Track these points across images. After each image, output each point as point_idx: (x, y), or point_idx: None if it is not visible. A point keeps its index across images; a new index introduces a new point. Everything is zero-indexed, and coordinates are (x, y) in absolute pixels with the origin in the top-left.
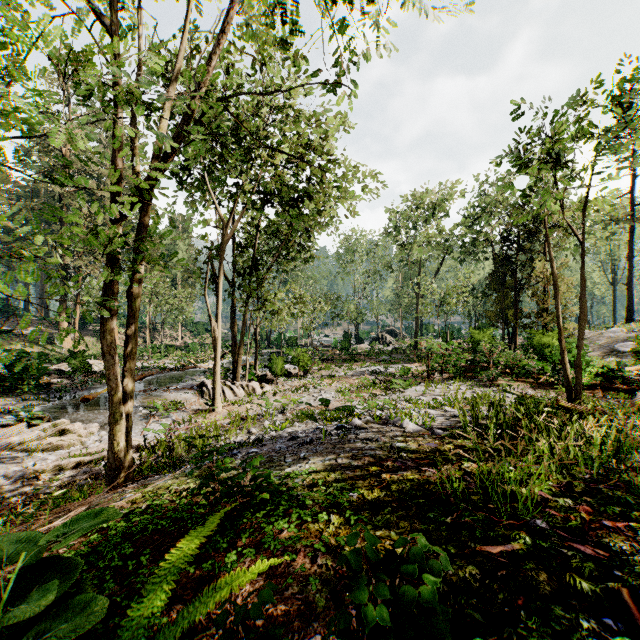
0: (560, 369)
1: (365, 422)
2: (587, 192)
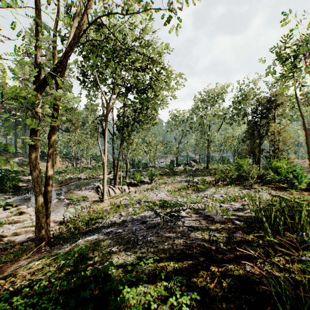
0: (289, 180)
1: (187, 213)
2: None
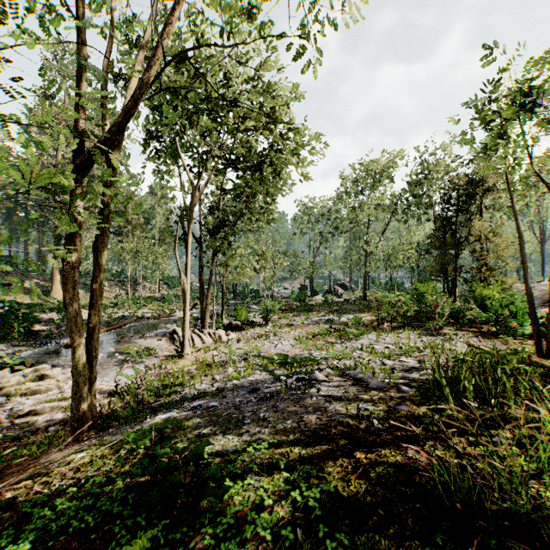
0: (503, 319)
1: (325, 374)
2: None
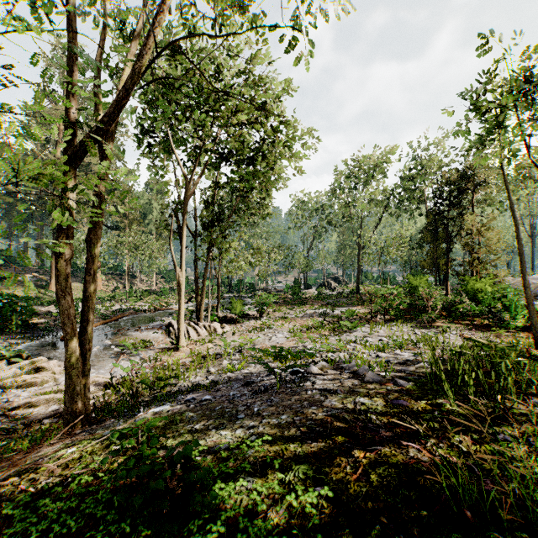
0: (496, 312)
1: (320, 367)
2: None
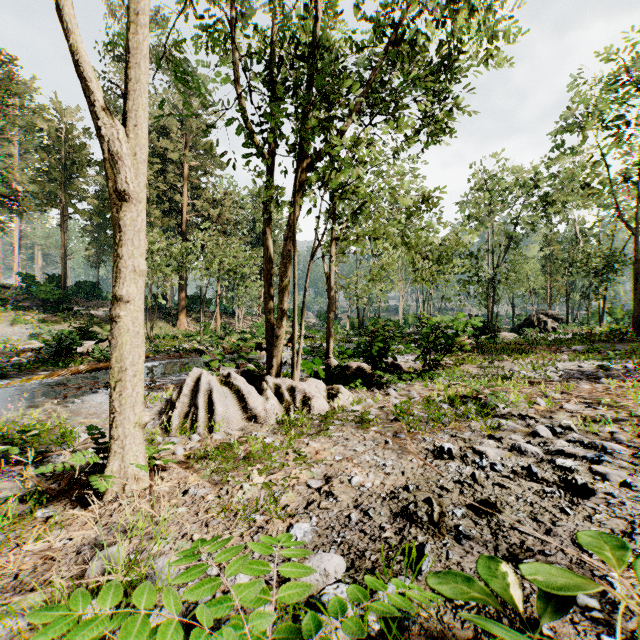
0: None
1: None
2: None
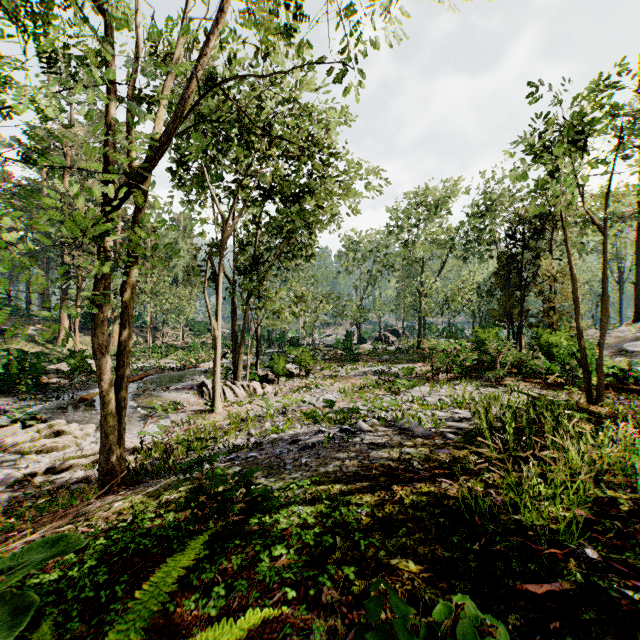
0: (569, 369)
1: (370, 425)
2: (608, 180)
